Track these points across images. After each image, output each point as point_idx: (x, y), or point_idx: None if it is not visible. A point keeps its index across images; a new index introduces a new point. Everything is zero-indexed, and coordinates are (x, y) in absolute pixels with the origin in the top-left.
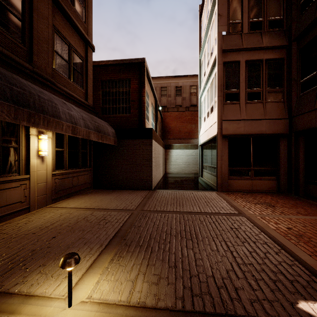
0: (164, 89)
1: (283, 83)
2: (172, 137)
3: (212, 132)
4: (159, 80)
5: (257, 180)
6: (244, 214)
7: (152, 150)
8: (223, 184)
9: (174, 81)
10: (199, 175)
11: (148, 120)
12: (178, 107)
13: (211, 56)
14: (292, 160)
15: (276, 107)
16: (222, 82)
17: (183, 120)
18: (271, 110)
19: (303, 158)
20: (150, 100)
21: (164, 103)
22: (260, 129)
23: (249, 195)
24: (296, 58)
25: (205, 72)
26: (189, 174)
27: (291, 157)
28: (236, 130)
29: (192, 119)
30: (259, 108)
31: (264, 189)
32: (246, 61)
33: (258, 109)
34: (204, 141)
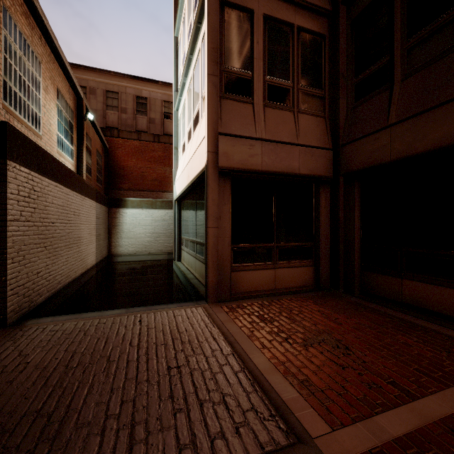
0: (112, 95)
1: (324, 83)
2: (127, 187)
3: (196, 164)
4: (102, 76)
5: (284, 267)
6: (313, 449)
7: (6, 196)
8: (220, 284)
9: (132, 86)
10: (174, 257)
11: (38, 123)
12: (140, 132)
13: (195, 8)
14: (340, 227)
15: (314, 125)
16: (218, 45)
17: (148, 157)
18: (307, 129)
19: (359, 223)
20: (48, 78)
21: (112, 122)
22: (291, 164)
23: (276, 308)
24: (346, 37)
25: (184, 54)
26: (159, 254)
27: (338, 221)
28: (246, 160)
29: (166, 158)
30: (288, 121)
31: (295, 286)
32: (266, 16)
33: (287, 123)
34: (182, 190)
